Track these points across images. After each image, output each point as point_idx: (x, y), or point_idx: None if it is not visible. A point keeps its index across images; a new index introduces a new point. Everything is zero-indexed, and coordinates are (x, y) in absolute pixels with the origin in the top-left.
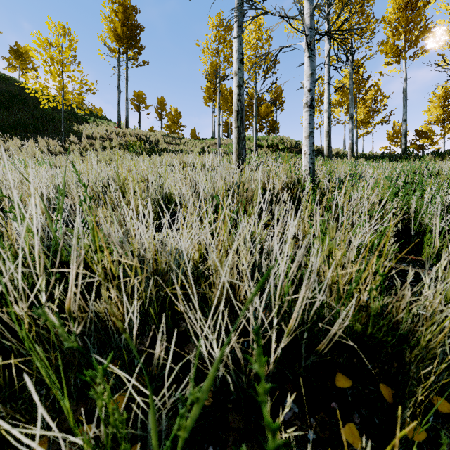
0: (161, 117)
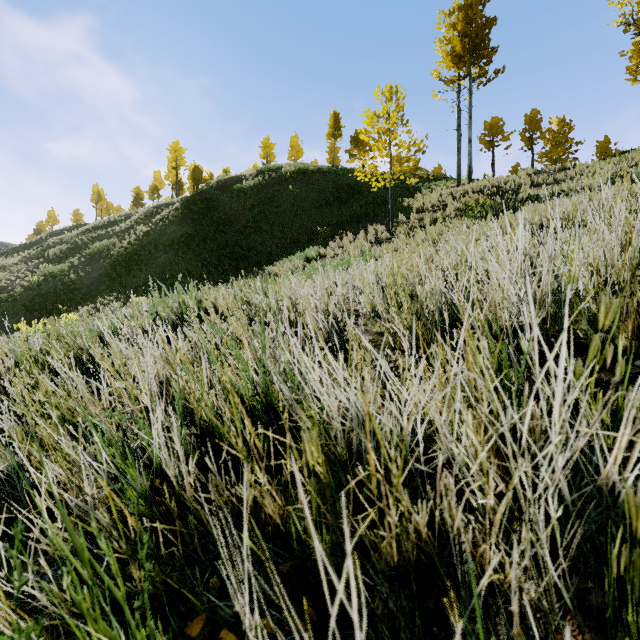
0: (531, 144)
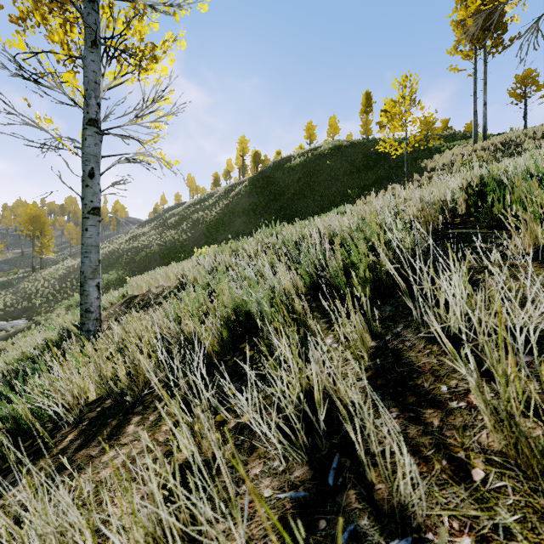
0: None
